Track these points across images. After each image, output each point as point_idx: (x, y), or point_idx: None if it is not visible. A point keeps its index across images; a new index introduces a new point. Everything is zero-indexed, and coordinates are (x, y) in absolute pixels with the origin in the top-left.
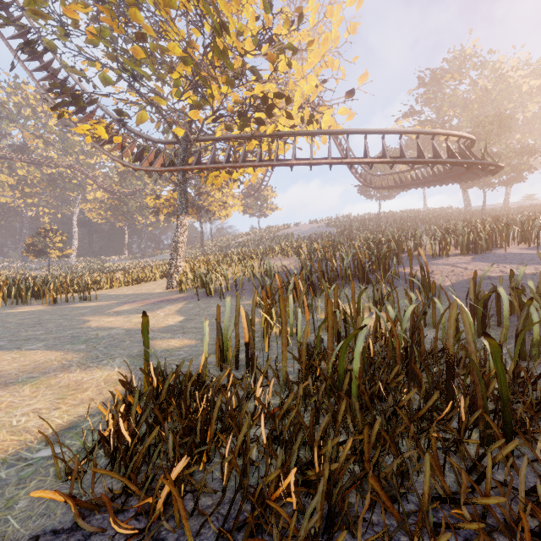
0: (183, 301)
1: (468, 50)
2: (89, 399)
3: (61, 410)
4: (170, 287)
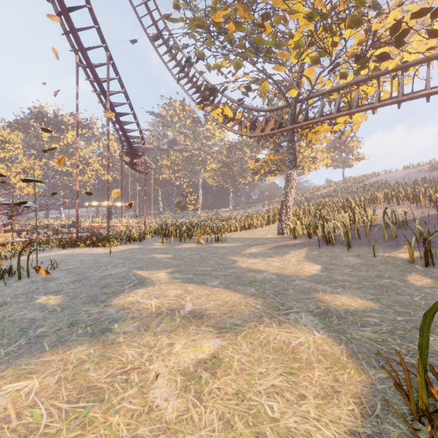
0: (303, 247)
1: None
2: (330, 388)
3: (310, 402)
4: (280, 233)
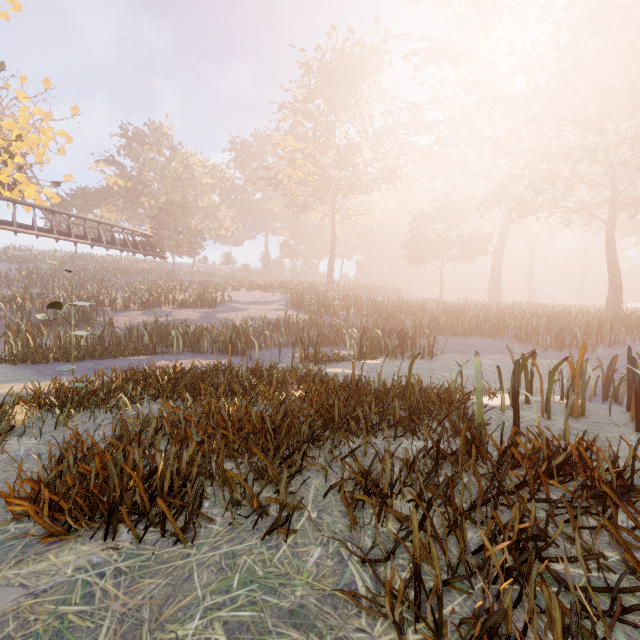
0: None
1: (166, 129)
2: None
3: None
4: None
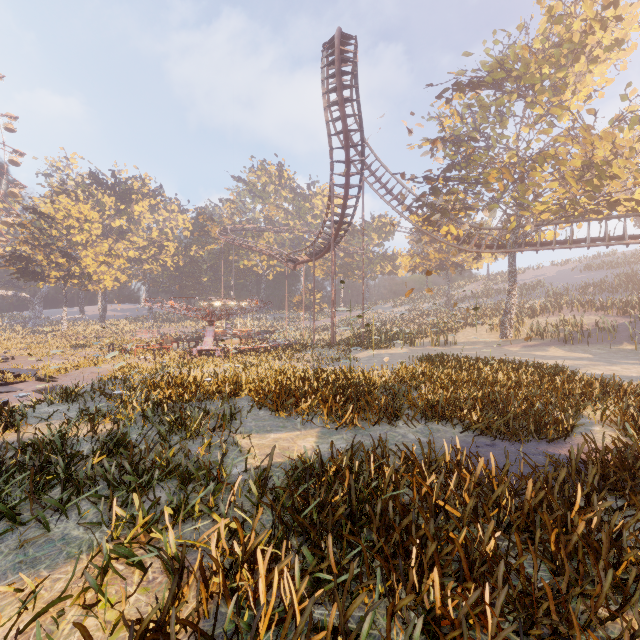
0: (550, 346)
1: None
2: None
3: None
4: (504, 337)
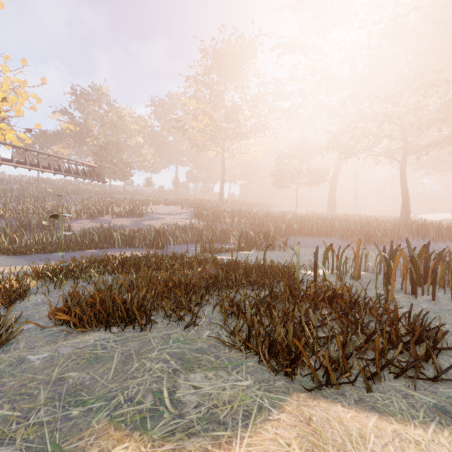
0: None
1: (104, 90)
2: None
3: None
4: None
